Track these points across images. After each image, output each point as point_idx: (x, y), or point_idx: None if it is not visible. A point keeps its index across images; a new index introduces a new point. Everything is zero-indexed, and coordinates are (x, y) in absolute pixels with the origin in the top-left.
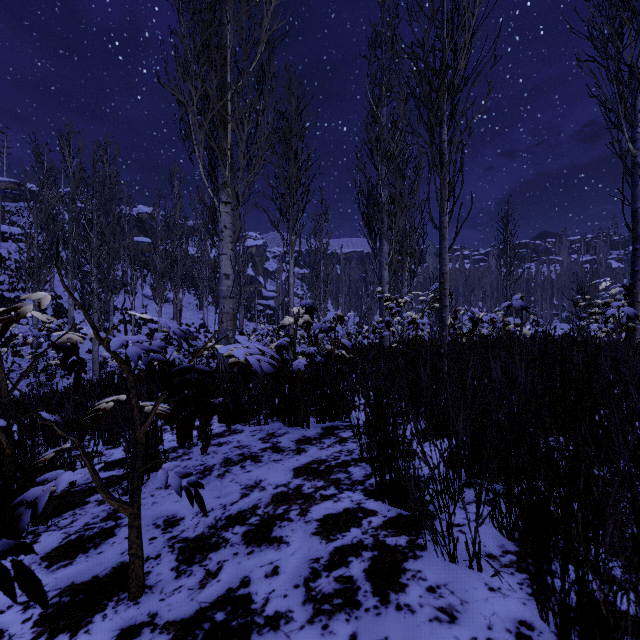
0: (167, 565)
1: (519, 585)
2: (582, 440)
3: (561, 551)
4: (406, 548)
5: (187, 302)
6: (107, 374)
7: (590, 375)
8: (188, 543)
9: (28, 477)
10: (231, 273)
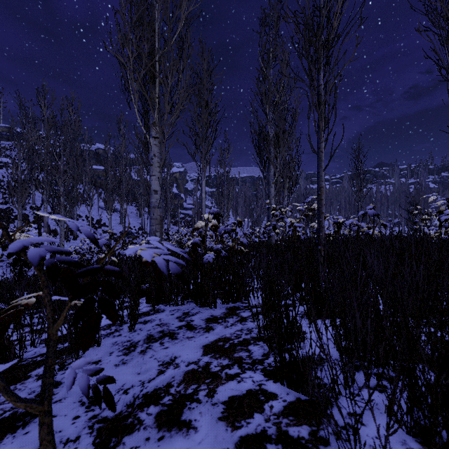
0: None
1: None
2: None
3: None
4: (309, 442)
5: (130, 212)
6: None
7: None
8: (106, 423)
9: None
10: (159, 189)
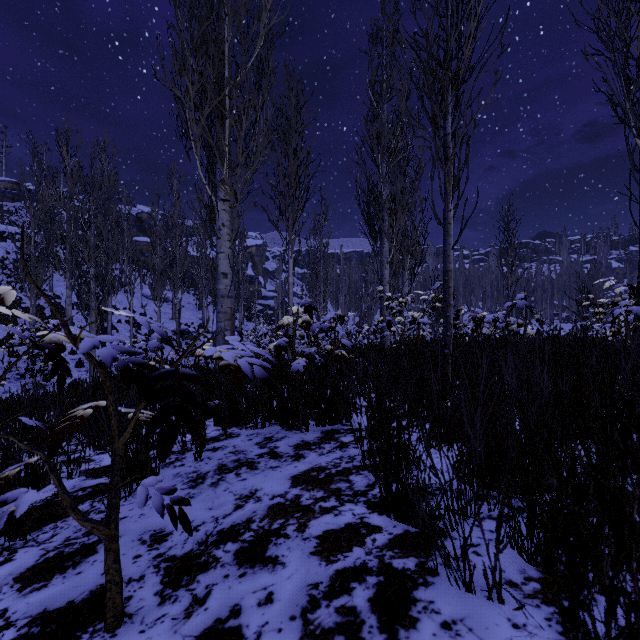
0: (151, 589)
1: (547, 621)
2: (636, 462)
3: (606, 593)
4: (415, 573)
5: (186, 302)
6: None
7: (611, 378)
8: (175, 562)
9: (9, 486)
10: (229, 272)
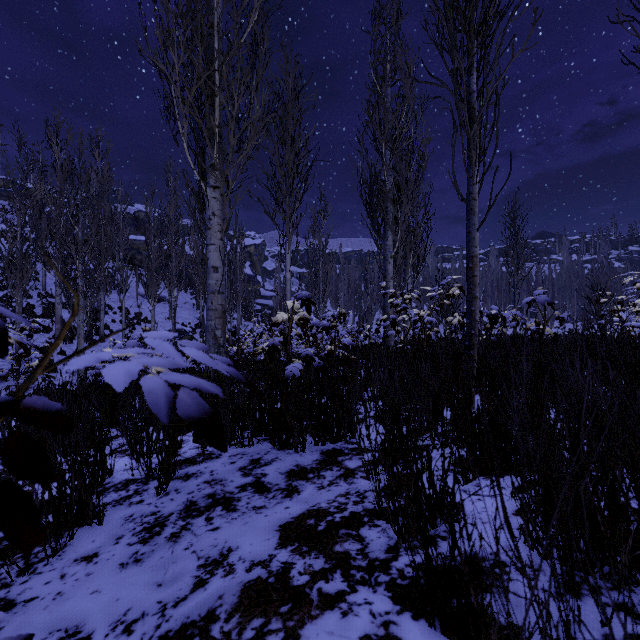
0: None
1: None
2: None
3: None
4: None
5: (184, 301)
6: (93, 376)
7: None
8: None
9: None
10: (220, 265)
